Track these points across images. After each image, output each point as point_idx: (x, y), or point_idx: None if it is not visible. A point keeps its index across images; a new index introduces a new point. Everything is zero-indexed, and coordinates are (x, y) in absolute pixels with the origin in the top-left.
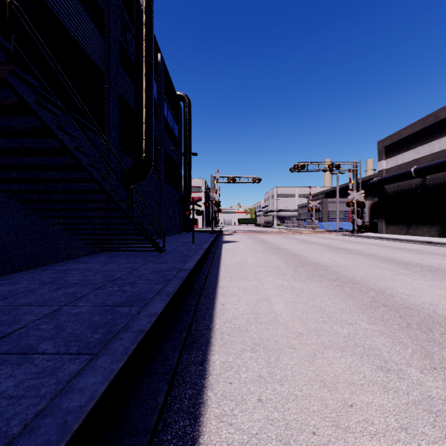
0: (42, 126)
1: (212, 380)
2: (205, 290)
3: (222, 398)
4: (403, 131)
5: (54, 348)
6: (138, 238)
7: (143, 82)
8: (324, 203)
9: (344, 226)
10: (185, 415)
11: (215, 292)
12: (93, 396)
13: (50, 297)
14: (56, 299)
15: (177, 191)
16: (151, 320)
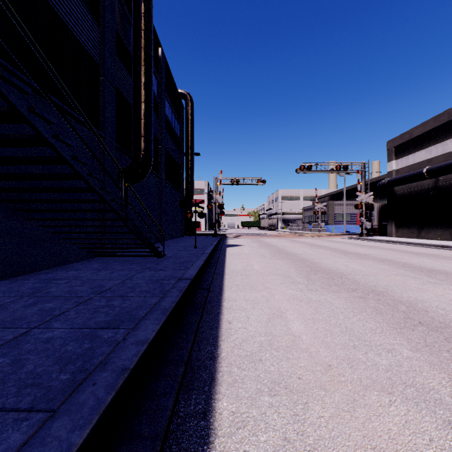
0: (9, 107)
1: (219, 446)
2: (209, 304)
3: None
4: (415, 130)
5: None
6: (134, 242)
7: (141, 75)
8: (330, 205)
9: (351, 229)
10: None
11: (220, 305)
12: None
13: (21, 316)
14: (27, 318)
15: (179, 193)
16: (139, 350)
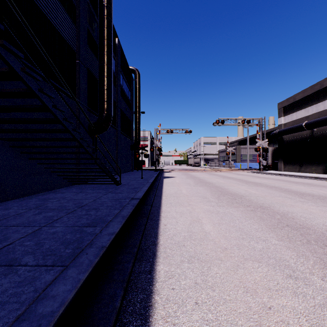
0: (27, 89)
1: (158, 286)
2: (152, 214)
3: (167, 301)
4: (297, 95)
5: (34, 260)
6: (101, 174)
7: (104, 59)
8: (238, 148)
9: (253, 166)
10: (137, 316)
11: (159, 215)
12: (63, 302)
13: (33, 220)
14: (37, 221)
15: (130, 140)
16: (110, 238)
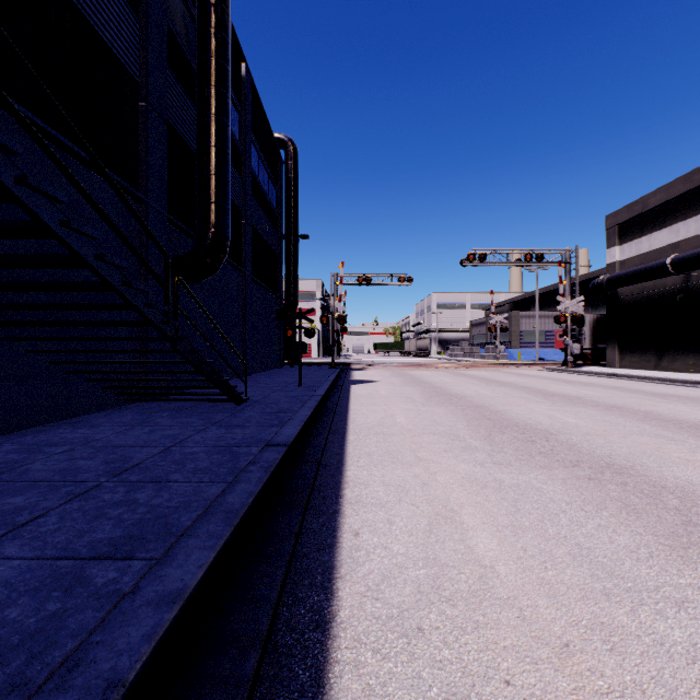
0: None
1: None
2: (318, 492)
3: None
4: (651, 197)
5: None
6: (195, 379)
7: (210, 102)
8: (513, 317)
9: (547, 356)
10: None
11: (339, 496)
12: None
13: None
14: None
15: (275, 298)
16: (159, 623)
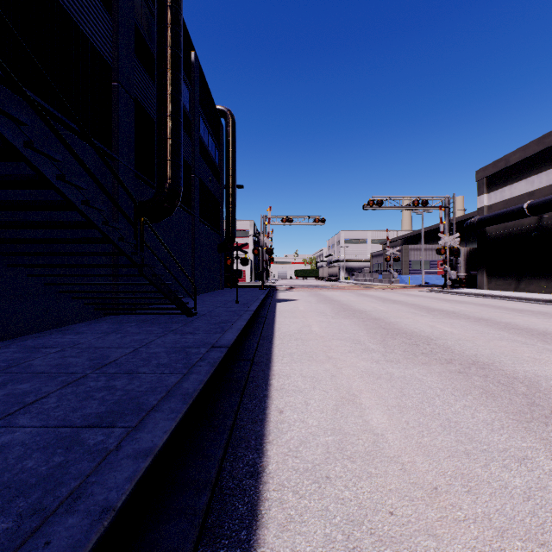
0: None
1: None
2: (252, 382)
3: None
4: (512, 156)
5: None
6: (156, 297)
7: (167, 82)
8: (404, 250)
9: (430, 280)
10: None
11: (267, 385)
12: None
13: None
14: None
15: (217, 235)
16: (137, 469)
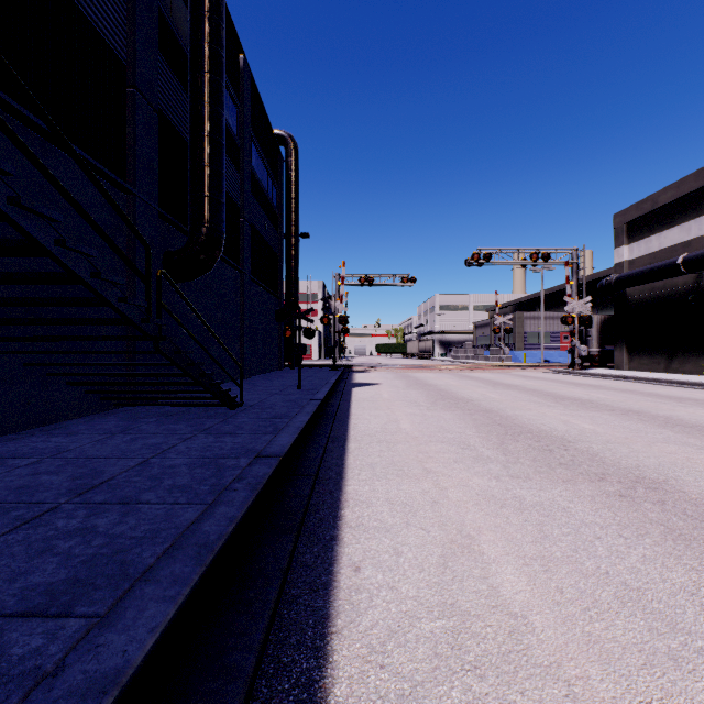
0: None
1: None
2: (313, 513)
3: None
4: (661, 194)
5: None
6: (183, 382)
7: (204, 89)
8: (518, 319)
9: (552, 358)
10: None
11: (337, 518)
12: None
13: None
14: None
15: (275, 299)
16: None
